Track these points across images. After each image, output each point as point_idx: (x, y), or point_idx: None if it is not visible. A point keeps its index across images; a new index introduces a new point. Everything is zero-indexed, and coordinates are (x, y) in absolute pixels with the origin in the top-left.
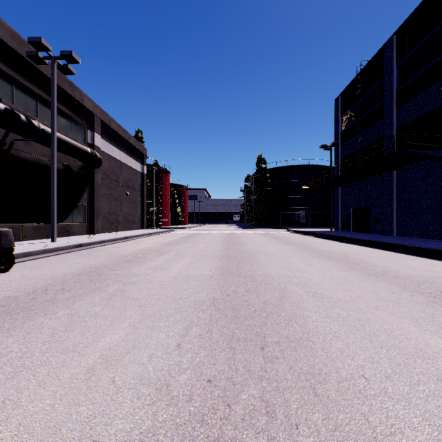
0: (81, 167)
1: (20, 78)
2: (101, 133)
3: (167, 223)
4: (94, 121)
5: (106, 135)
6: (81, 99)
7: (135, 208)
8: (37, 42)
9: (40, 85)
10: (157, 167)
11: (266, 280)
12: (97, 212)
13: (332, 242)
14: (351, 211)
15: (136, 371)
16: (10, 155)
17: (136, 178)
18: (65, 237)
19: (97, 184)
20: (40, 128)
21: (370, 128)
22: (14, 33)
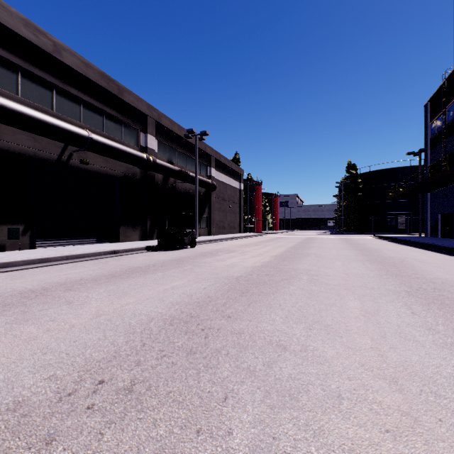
0: (204, 192)
1: (180, 148)
2: (214, 167)
3: (259, 229)
4: (211, 160)
5: (217, 166)
6: (205, 148)
7: (235, 217)
8: (191, 131)
9: (187, 148)
10: (251, 182)
11: (303, 253)
12: (213, 221)
13: (391, 244)
14: (439, 217)
15: (252, 260)
16: (176, 191)
17: (235, 194)
18: (198, 237)
19: (213, 202)
20: (190, 175)
21: (453, 136)
22: (178, 126)
